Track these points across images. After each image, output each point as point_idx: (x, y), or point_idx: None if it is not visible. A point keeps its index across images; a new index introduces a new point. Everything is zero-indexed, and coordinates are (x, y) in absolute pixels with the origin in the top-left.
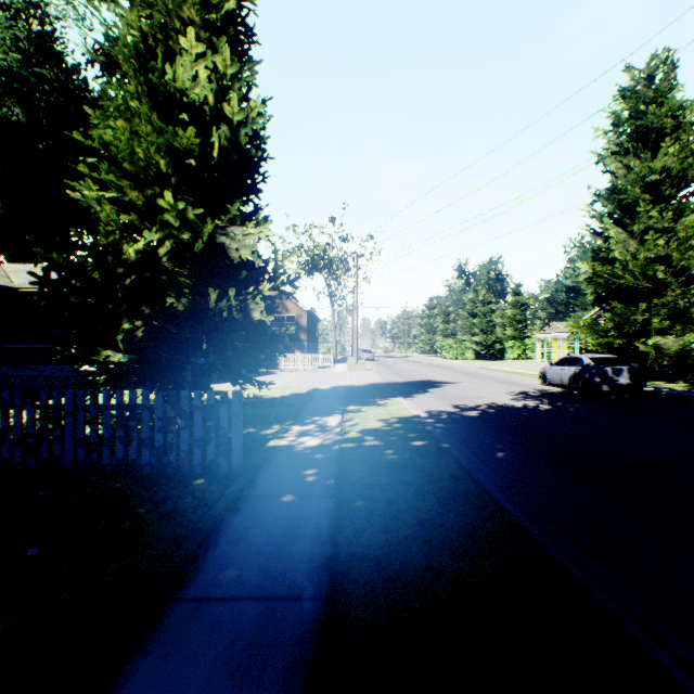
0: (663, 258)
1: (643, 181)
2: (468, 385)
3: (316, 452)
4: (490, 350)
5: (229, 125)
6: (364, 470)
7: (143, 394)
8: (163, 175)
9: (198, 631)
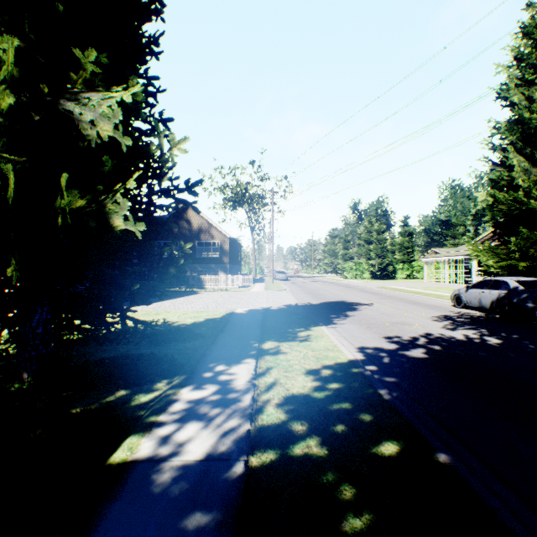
0: None
1: None
2: (384, 307)
3: (193, 499)
4: (384, 271)
5: None
6: None
7: None
8: None
9: None
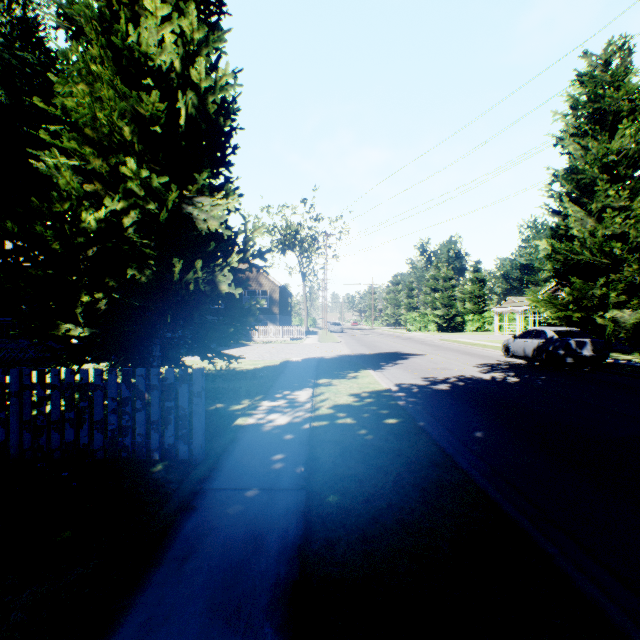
0: (619, 235)
1: (601, 162)
2: (435, 357)
3: (285, 432)
4: (451, 323)
5: (196, 92)
6: (337, 454)
7: (95, 372)
8: (126, 141)
9: None
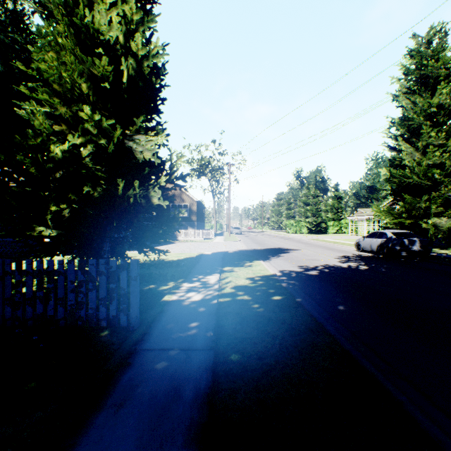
0: (438, 165)
1: (425, 112)
2: (307, 251)
3: (199, 306)
4: (318, 227)
5: (135, 58)
6: (237, 322)
7: (58, 262)
8: (84, 94)
9: None
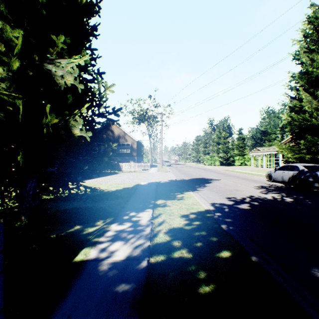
0: None
1: None
2: (227, 181)
3: (120, 278)
4: (228, 161)
5: None
6: None
7: None
8: None
9: None
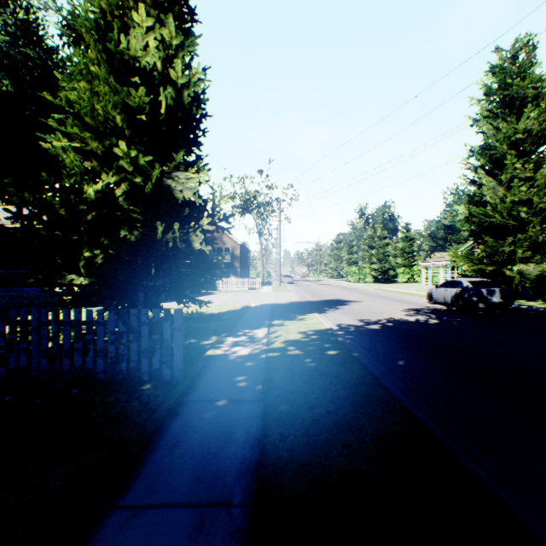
0: (525, 201)
1: (509, 140)
2: (370, 303)
3: (246, 360)
4: (385, 275)
5: (174, 87)
6: (288, 376)
7: (98, 311)
8: (118, 128)
9: (131, 543)
